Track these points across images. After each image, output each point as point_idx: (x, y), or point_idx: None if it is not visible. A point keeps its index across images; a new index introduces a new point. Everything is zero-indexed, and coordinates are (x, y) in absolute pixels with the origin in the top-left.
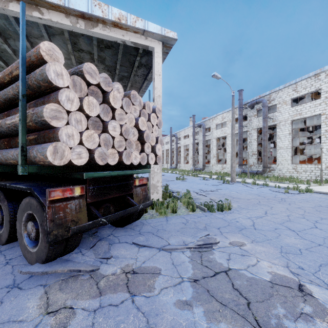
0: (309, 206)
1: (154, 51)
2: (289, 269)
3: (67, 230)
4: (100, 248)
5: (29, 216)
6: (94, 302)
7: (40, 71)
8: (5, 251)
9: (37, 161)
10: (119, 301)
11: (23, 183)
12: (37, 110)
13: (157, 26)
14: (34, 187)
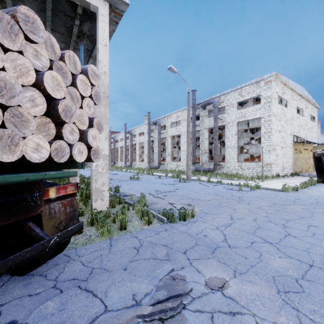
0: (267, 205)
1: (97, 12)
2: None
3: None
4: None
5: None
6: None
7: None
8: None
9: None
10: None
11: None
12: None
13: None
14: None
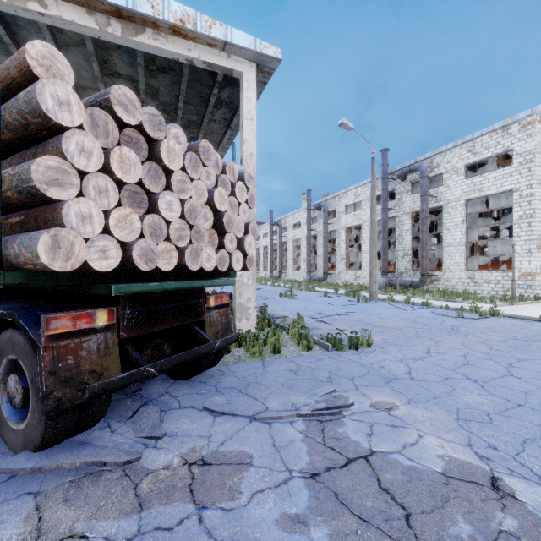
0: (498, 340)
1: (242, 79)
2: (473, 450)
3: (82, 390)
4: (144, 419)
5: (12, 364)
6: (128, 524)
7: (26, 95)
8: None
9: (21, 264)
10: (174, 519)
11: (2, 304)
12: (21, 168)
13: (248, 36)
14: (19, 312)
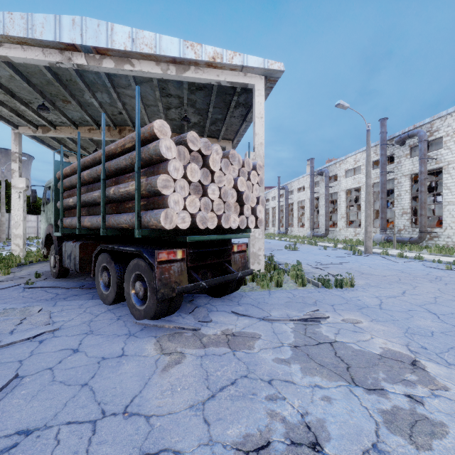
0: None
1: (254, 89)
2: (407, 347)
3: (172, 291)
4: (199, 313)
5: (136, 277)
6: (200, 351)
7: (154, 147)
8: (113, 310)
9: (149, 225)
10: (221, 352)
11: (128, 246)
12: (151, 181)
13: (259, 58)
14: (142, 250)
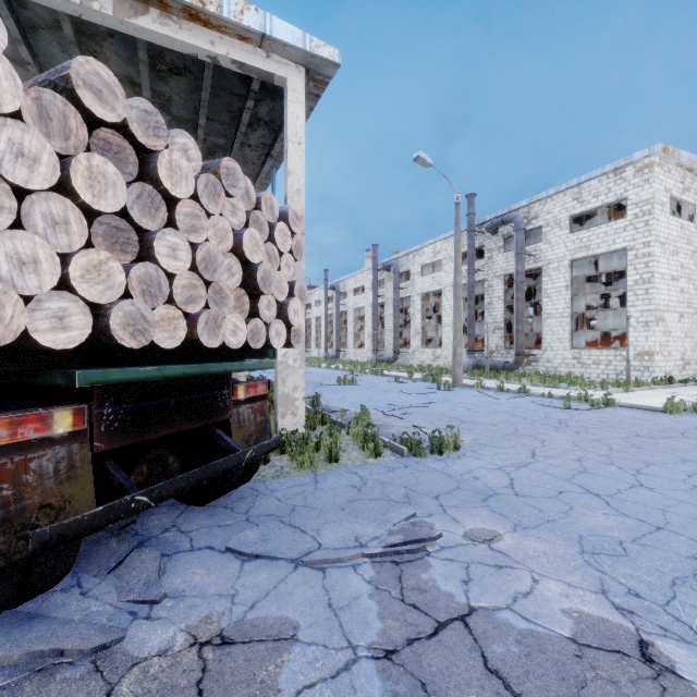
0: (617, 437)
1: (286, 87)
2: (609, 600)
3: (27, 537)
4: (135, 570)
5: None
6: None
7: None
8: None
9: None
10: None
11: None
12: None
13: (294, 29)
14: None
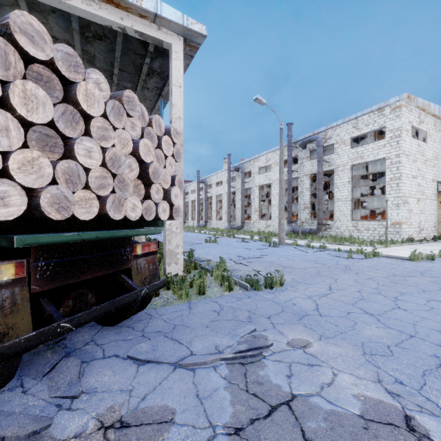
0: (382, 276)
1: (171, 50)
2: (383, 387)
3: None
4: (62, 374)
5: None
6: None
7: None
8: None
9: None
10: None
11: None
12: None
13: (176, 11)
14: None
